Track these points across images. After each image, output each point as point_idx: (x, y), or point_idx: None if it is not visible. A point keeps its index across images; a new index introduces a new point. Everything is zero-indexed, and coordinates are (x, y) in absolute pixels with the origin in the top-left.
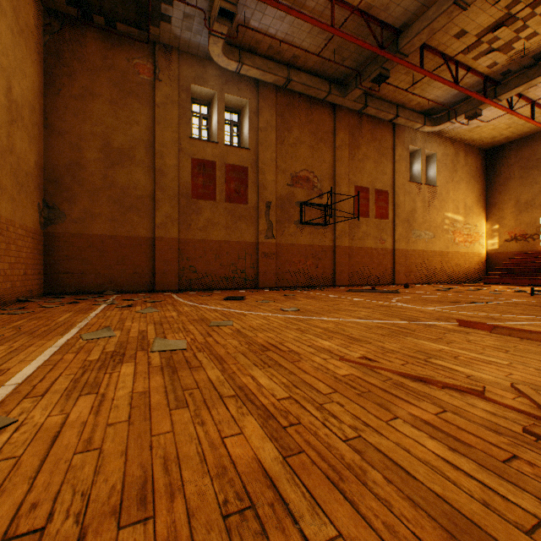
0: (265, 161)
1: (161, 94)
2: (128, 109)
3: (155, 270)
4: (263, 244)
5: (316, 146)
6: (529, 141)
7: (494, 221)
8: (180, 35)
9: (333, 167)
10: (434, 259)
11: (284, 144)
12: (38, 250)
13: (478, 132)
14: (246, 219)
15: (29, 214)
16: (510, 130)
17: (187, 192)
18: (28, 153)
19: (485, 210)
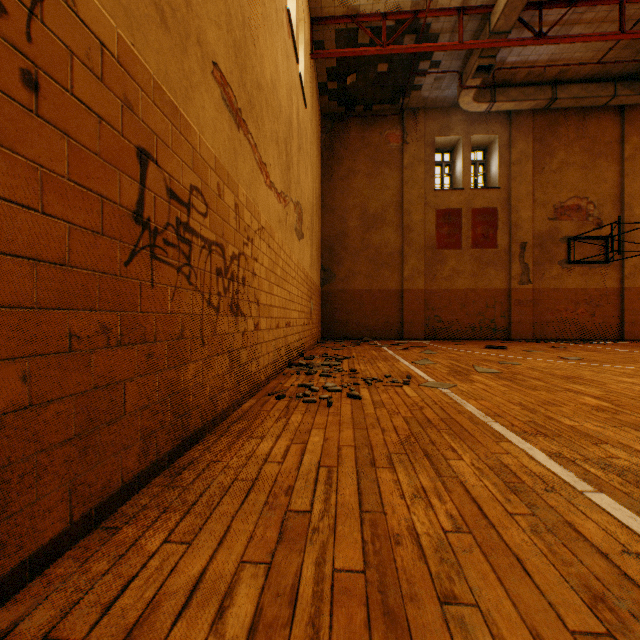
0: (518, 197)
1: (407, 156)
2: (380, 177)
3: (402, 319)
4: (515, 291)
5: (591, 164)
6: None
7: None
8: (427, 96)
9: (619, 186)
10: None
11: (543, 173)
12: (320, 304)
13: None
14: (494, 264)
15: (318, 277)
16: None
17: (431, 243)
18: (318, 232)
19: None
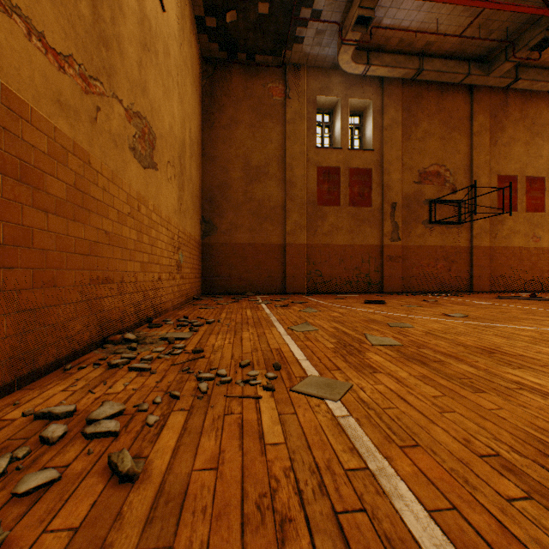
0: (389, 160)
1: (290, 111)
2: (263, 130)
3: (285, 274)
4: (387, 247)
5: (448, 136)
6: None
7: None
8: (309, 52)
9: (469, 157)
10: None
11: (410, 140)
12: (200, 258)
13: None
14: (369, 222)
15: (196, 228)
16: None
17: (313, 199)
18: (196, 179)
19: None
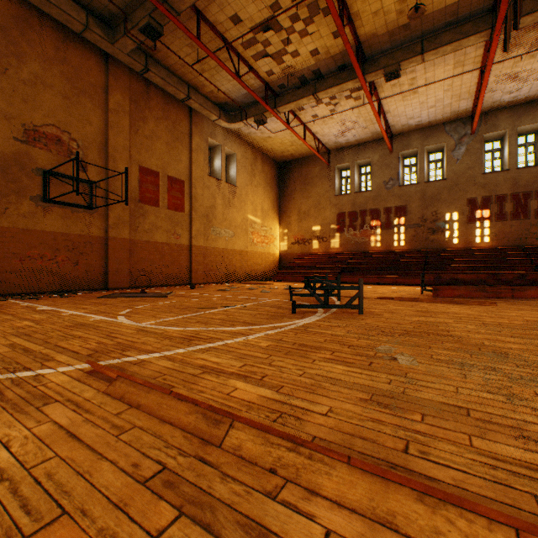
0: None
1: None
2: None
3: None
4: None
5: (76, 98)
6: (307, 162)
7: (285, 226)
8: None
9: (106, 135)
10: (235, 258)
11: (8, 76)
12: None
13: (271, 143)
14: None
15: None
16: (294, 148)
17: None
18: None
19: (279, 215)
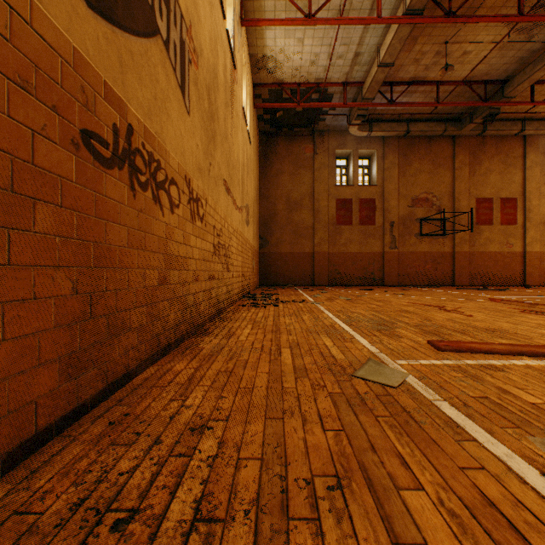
0: (388, 191)
1: (317, 162)
2: (299, 176)
3: (314, 272)
4: (387, 253)
5: (435, 171)
6: None
7: None
8: (330, 124)
9: (452, 186)
10: None
11: (405, 176)
12: (258, 262)
13: None
14: (374, 236)
15: (257, 244)
16: None
17: (333, 221)
18: (257, 214)
19: None
